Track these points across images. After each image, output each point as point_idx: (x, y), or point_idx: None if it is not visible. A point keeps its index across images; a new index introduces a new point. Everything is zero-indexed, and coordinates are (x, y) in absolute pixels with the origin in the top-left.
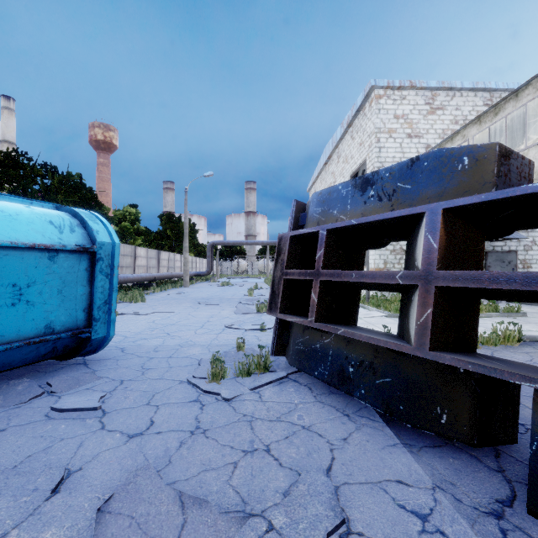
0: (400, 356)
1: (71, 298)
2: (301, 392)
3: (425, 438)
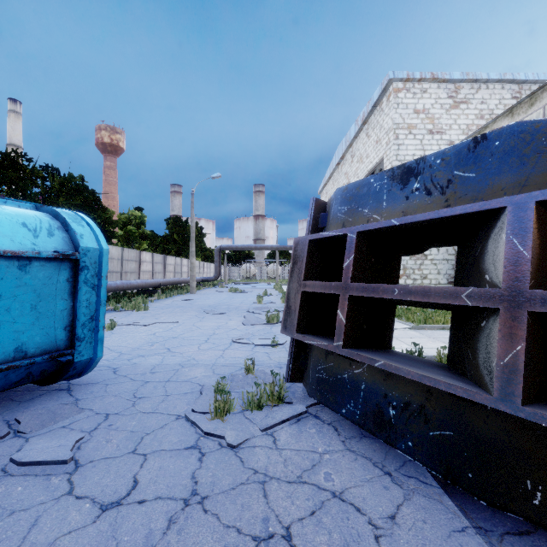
0: (466, 403)
1: (48, 315)
2: (325, 435)
3: (503, 517)
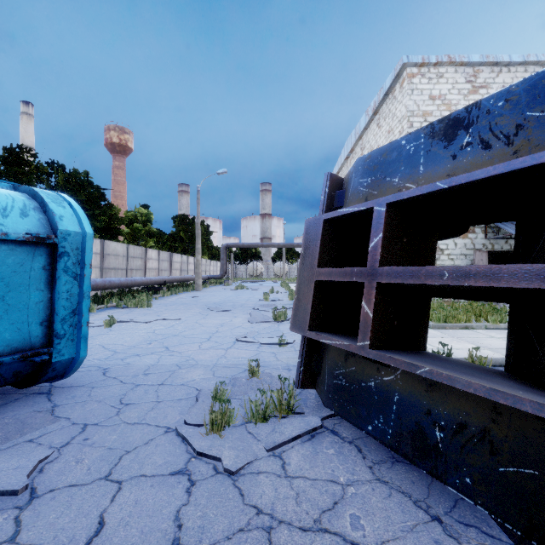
0: None
1: (19, 308)
2: (347, 459)
3: None
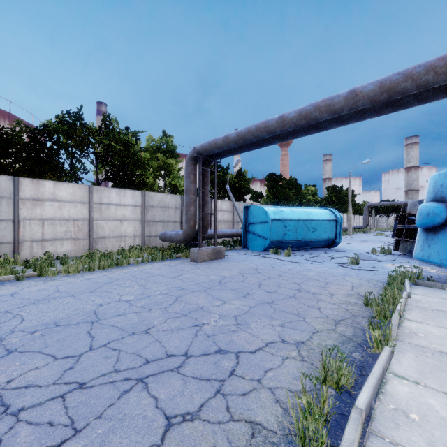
0: None
1: (332, 231)
2: (399, 256)
3: None
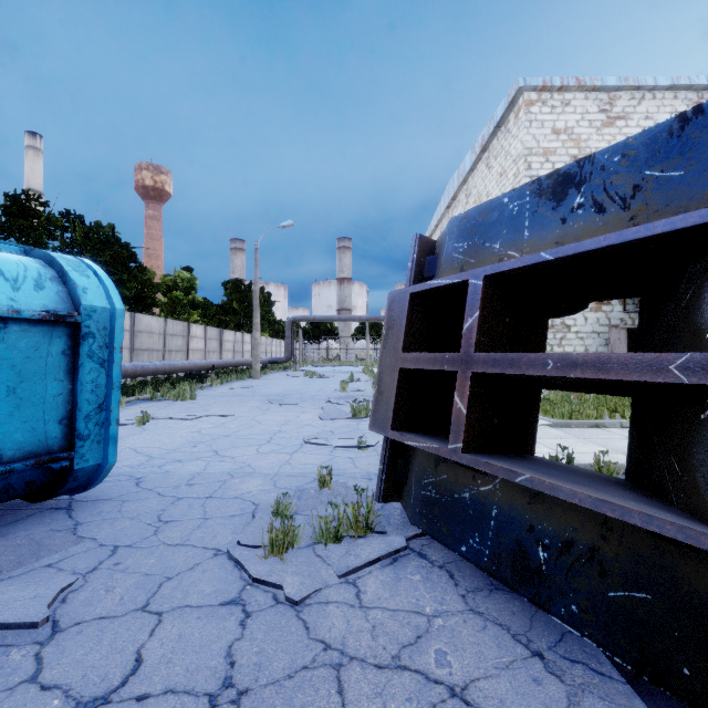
0: (675, 547)
1: (34, 402)
2: (435, 586)
3: None
